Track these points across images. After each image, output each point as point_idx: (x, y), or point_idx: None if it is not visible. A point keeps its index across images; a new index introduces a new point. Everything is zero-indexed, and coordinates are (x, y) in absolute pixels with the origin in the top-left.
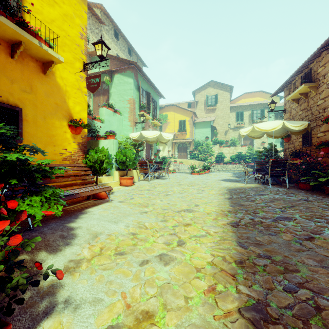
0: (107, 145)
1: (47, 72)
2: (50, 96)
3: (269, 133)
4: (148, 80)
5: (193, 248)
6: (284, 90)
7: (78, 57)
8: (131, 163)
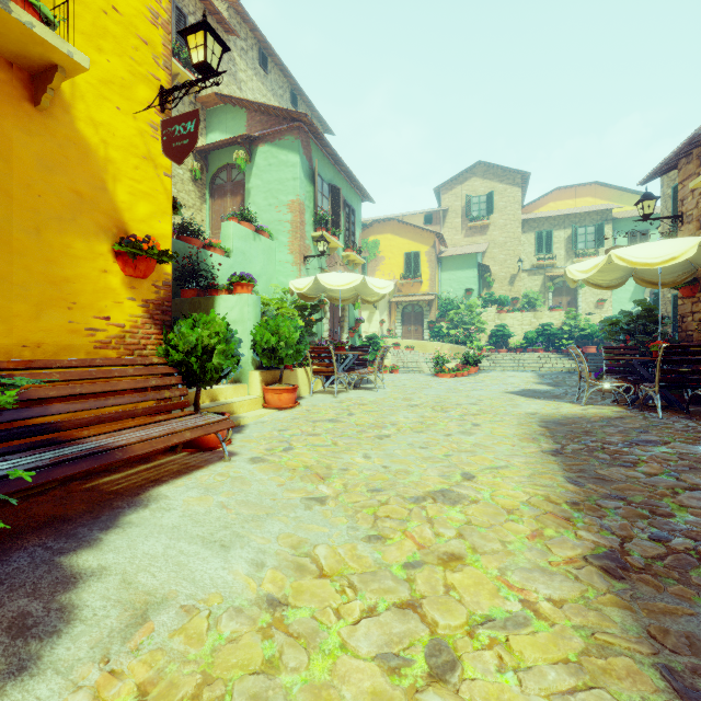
0: (233, 309)
1: (43, 99)
2: (57, 171)
3: (643, 274)
4: (334, 158)
5: (492, 700)
6: (677, 165)
7: (144, 73)
8: (290, 352)
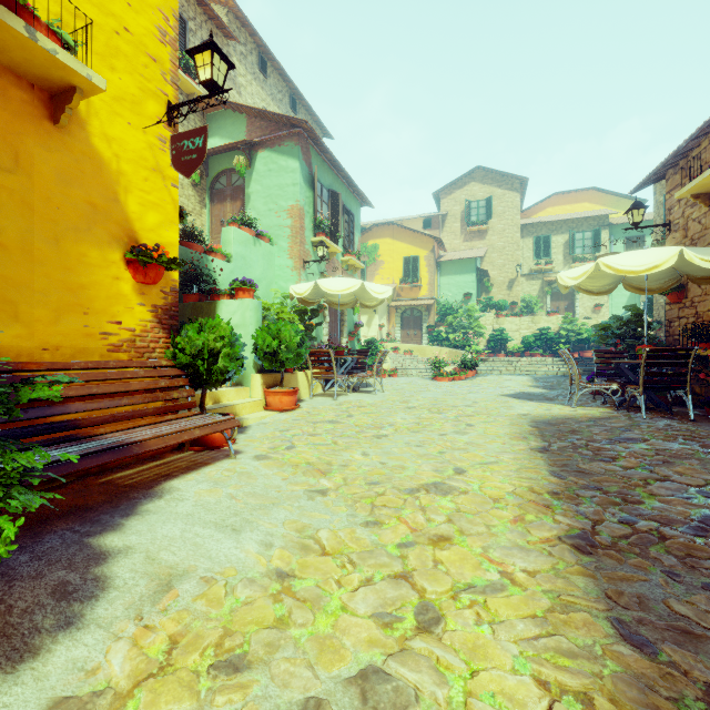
0: (235, 313)
1: (62, 117)
2: (74, 184)
3: (631, 281)
4: (334, 164)
5: (469, 645)
6: (665, 175)
7: (153, 89)
8: (291, 355)
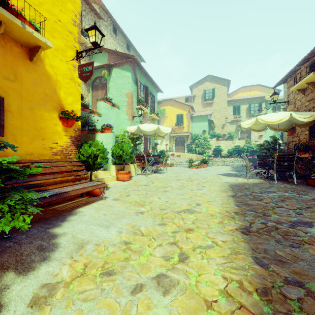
0: (103, 139)
1: (34, 58)
2: (38, 86)
3: (272, 125)
4: (146, 74)
5: (198, 266)
6: (287, 80)
7: (70, 45)
8: (128, 157)
